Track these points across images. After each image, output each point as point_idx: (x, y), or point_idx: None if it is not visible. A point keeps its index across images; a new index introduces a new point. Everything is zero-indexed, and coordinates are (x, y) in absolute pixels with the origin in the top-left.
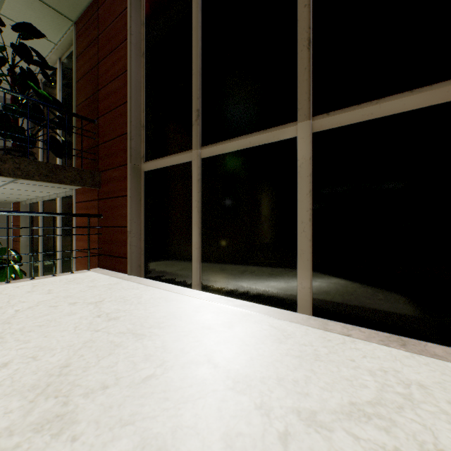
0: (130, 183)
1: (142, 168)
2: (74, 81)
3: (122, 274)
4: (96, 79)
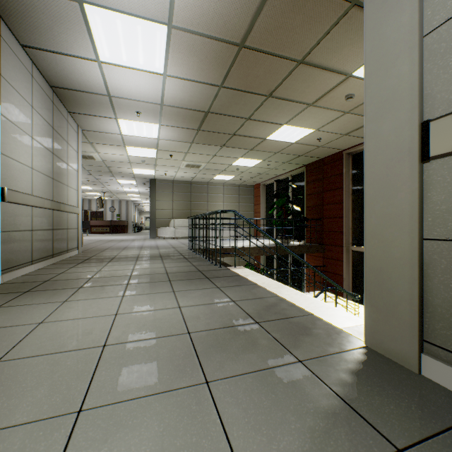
0: (344, 256)
1: (350, 248)
2: (305, 194)
3: (340, 297)
4: (321, 199)
